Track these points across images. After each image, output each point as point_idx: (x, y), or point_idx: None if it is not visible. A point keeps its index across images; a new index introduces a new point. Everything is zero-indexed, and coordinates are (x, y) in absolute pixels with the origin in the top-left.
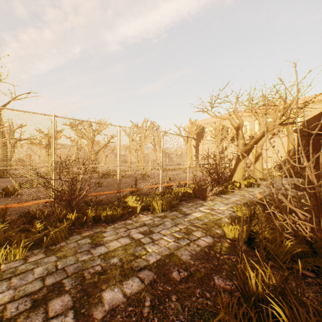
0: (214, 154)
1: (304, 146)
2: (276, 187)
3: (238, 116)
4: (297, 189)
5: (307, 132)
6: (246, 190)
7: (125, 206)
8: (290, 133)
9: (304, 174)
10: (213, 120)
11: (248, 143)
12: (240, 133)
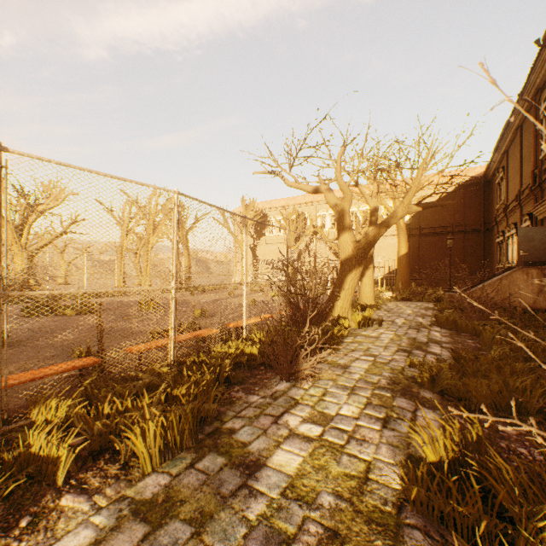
0: (298, 259)
1: (414, 250)
2: (408, 323)
3: (344, 184)
4: (442, 327)
5: (419, 229)
6: (364, 335)
7: (5, 459)
8: (402, 229)
9: (428, 295)
10: (283, 203)
11: (362, 238)
12: (345, 218)
